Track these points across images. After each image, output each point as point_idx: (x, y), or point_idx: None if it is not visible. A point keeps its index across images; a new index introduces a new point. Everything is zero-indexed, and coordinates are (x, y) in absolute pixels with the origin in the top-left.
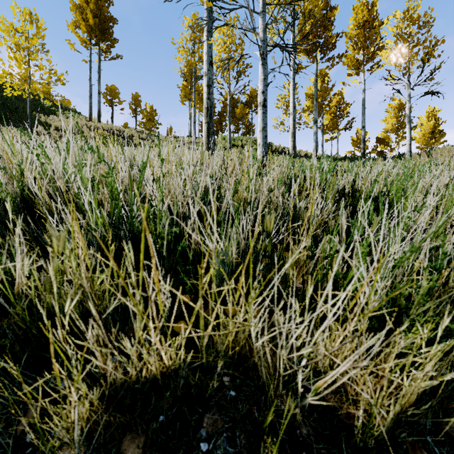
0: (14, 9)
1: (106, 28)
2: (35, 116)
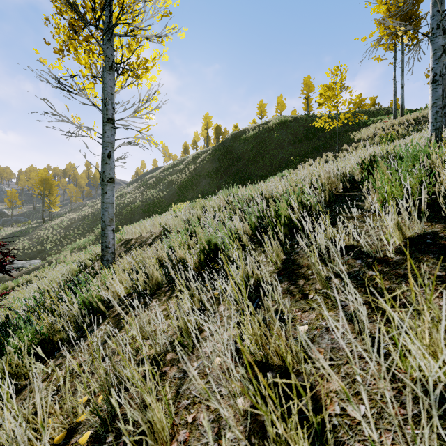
0: (328, 73)
1: (410, 16)
2: (348, 135)
